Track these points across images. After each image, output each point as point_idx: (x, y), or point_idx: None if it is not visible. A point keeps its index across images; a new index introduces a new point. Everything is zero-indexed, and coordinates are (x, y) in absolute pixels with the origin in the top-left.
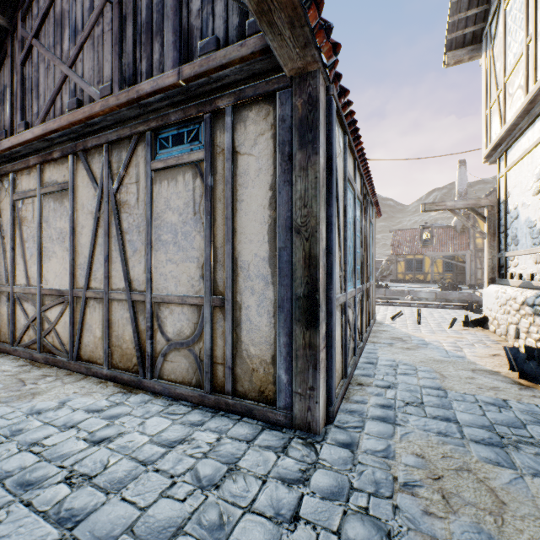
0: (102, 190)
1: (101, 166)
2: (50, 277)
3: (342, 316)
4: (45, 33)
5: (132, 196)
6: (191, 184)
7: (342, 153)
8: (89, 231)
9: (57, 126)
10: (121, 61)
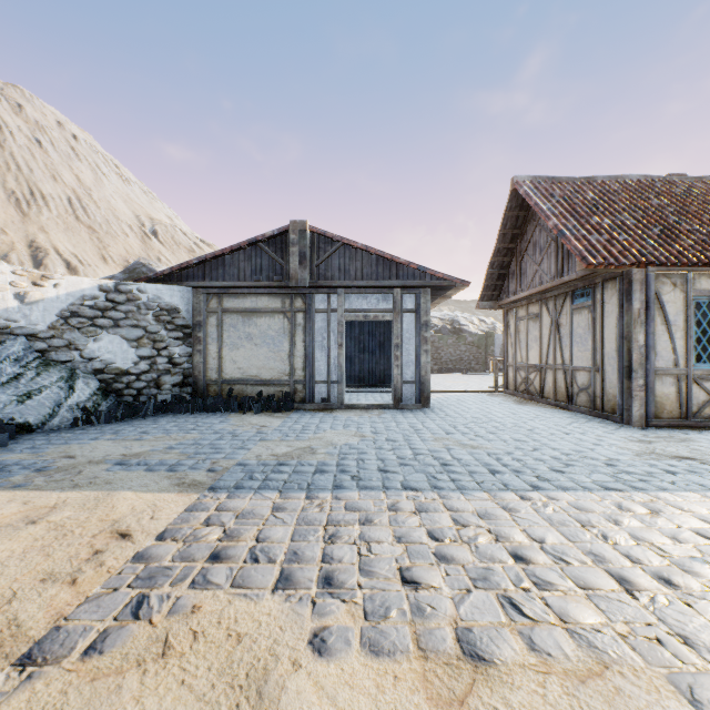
0: (552, 318)
1: (552, 306)
2: (530, 358)
3: (678, 382)
4: (529, 249)
5: (564, 320)
6: (587, 316)
7: (681, 285)
8: (546, 337)
9: (533, 292)
10: (557, 266)
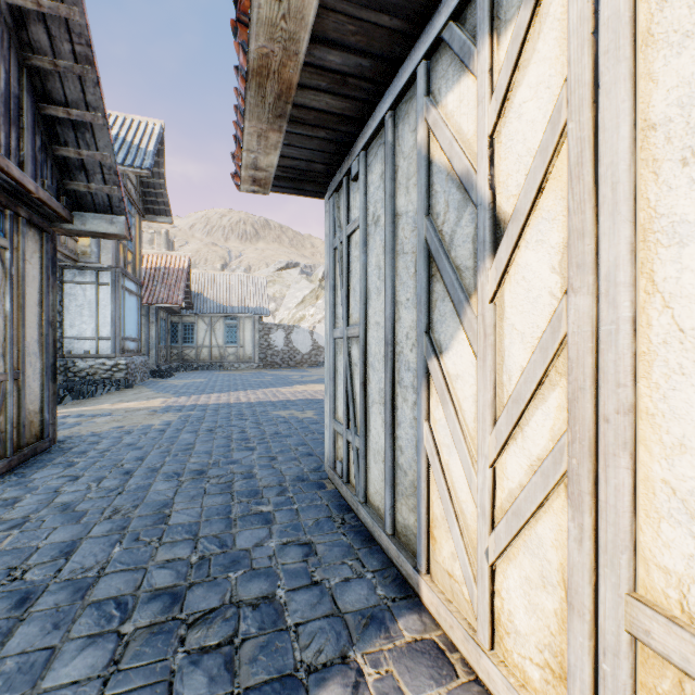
0: None
1: None
2: None
3: None
4: None
5: None
6: None
7: None
8: None
9: None
10: None
